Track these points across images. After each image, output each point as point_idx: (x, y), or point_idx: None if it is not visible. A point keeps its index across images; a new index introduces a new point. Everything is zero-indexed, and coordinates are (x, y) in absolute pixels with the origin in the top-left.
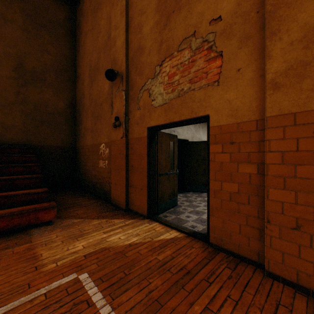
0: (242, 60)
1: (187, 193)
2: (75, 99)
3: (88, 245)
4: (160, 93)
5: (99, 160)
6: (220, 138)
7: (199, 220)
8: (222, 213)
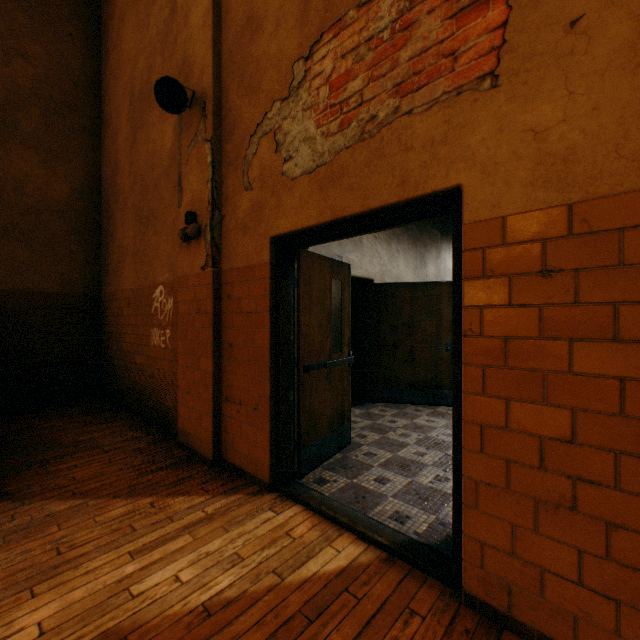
0: None
1: (371, 405)
2: (100, 180)
3: (61, 618)
4: (305, 138)
5: (152, 329)
6: (500, 257)
7: (413, 491)
8: (511, 503)
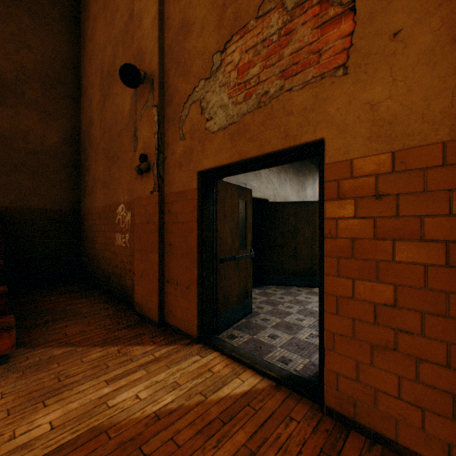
0: (405, 11)
1: (267, 287)
2: (79, 131)
3: (64, 419)
4: (221, 105)
5: (116, 233)
6: (349, 186)
7: (294, 343)
8: (356, 347)
